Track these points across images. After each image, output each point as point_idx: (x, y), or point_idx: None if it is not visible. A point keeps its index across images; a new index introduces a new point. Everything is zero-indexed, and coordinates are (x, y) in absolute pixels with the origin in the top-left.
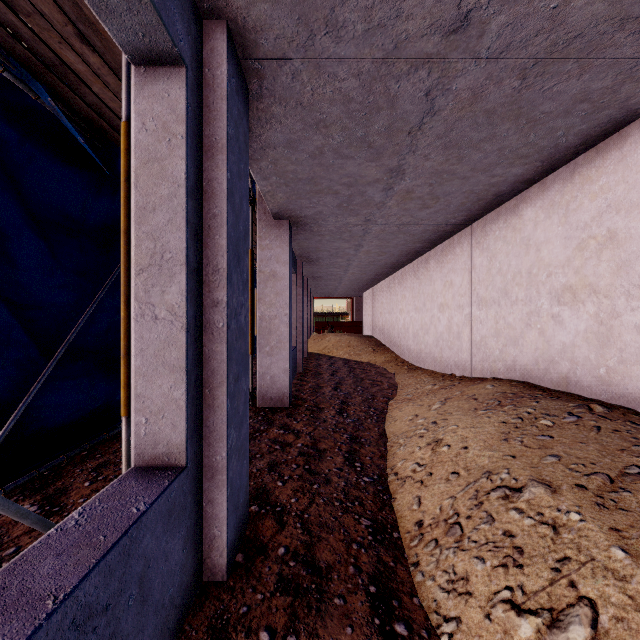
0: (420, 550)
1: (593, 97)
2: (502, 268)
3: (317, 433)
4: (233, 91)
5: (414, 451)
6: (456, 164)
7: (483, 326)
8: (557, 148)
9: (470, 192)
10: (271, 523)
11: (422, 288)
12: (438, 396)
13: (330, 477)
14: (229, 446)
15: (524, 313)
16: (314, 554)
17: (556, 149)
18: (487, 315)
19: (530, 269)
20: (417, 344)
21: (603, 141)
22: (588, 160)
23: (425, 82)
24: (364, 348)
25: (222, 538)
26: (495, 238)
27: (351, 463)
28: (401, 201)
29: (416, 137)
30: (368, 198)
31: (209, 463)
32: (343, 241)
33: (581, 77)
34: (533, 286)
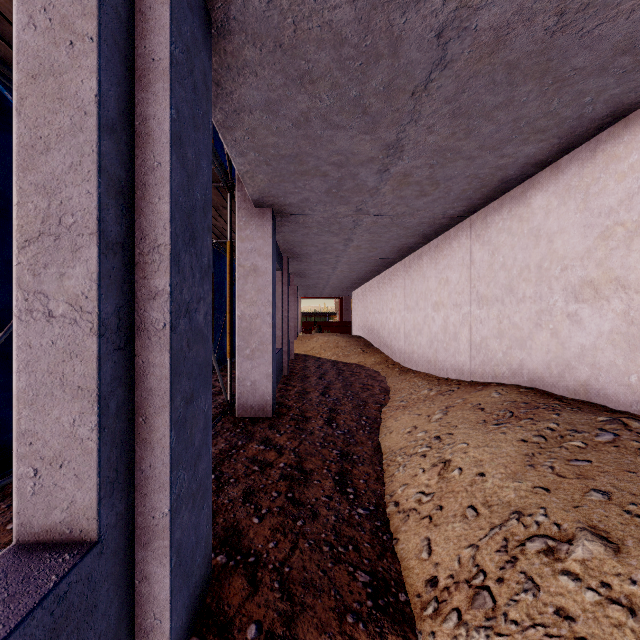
0: (437, 626)
1: (638, 47)
2: (506, 262)
3: (303, 449)
4: (182, 1)
5: (417, 474)
6: (463, 139)
7: (484, 326)
8: (580, 120)
9: (474, 176)
10: (241, 583)
11: (414, 286)
12: (437, 404)
13: (317, 509)
14: (174, 497)
15: (533, 312)
16: (296, 635)
17: (579, 121)
18: (488, 314)
19: (540, 263)
20: (409, 345)
21: (634, 112)
22: (614, 135)
23: (438, 15)
24: (353, 349)
25: (163, 630)
26: (498, 230)
27: (342, 488)
28: (397, 187)
29: (420, 100)
30: (360, 182)
31: (144, 523)
32: (332, 234)
33: (631, 14)
34: (544, 281)
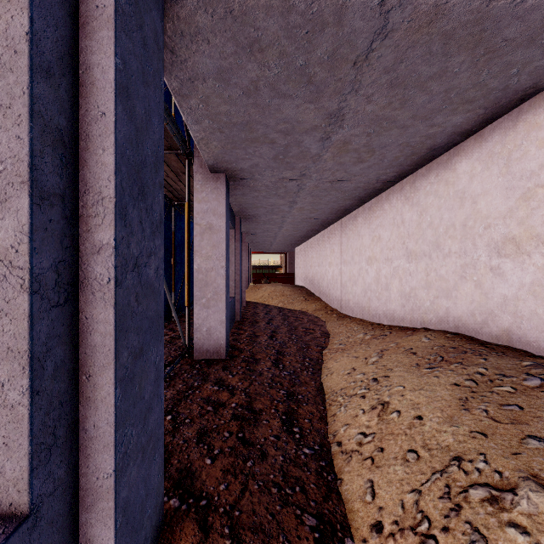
0: None
1: None
2: (433, 222)
3: (253, 389)
4: None
5: (357, 415)
6: (398, 109)
7: (413, 278)
8: (505, 91)
9: (406, 145)
10: (192, 528)
11: (350, 243)
12: (372, 347)
13: (266, 449)
14: (120, 455)
15: (458, 265)
16: None
17: (504, 92)
18: (417, 267)
19: (465, 222)
20: (345, 294)
21: None
22: (535, 105)
23: None
24: (296, 297)
25: None
26: (426, 193)
27: (289, 428)
28: (337, 154)
29: (361, 70)
30: (304, 149)
31: (87, 484)
32: (278, 197)
33: None
34: (468, 238)
